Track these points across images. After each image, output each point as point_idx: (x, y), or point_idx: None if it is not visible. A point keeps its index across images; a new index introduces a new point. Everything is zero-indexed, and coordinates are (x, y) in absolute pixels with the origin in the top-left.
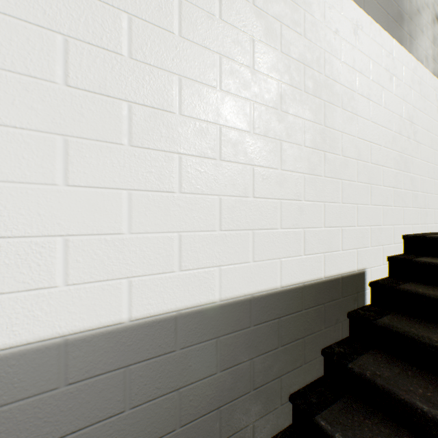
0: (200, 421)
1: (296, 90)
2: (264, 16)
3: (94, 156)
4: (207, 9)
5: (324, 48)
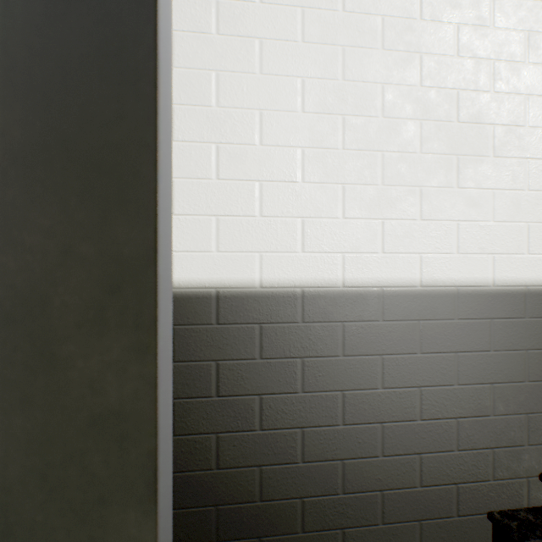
0: None
1: None
2: None
3: (471, 167)
4: None
5: None
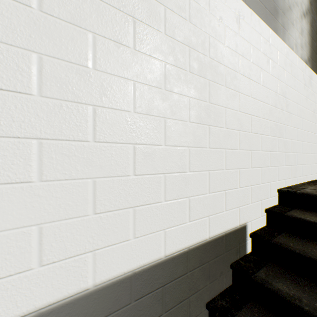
0: None
1: (181, 70)
2: None
3: None
4: None
5: (208, 33)
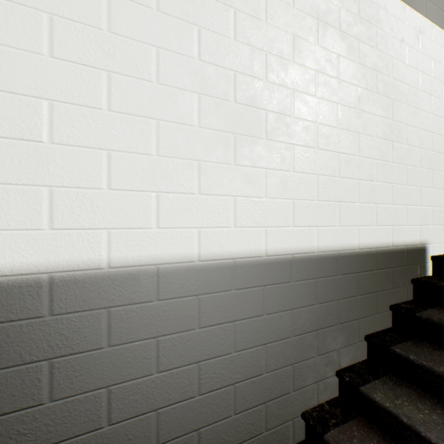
0: (305, 336)
1: (370, 93)
2: (346, 38)
3: (248, 146)
4: (309, 39)
5: (391, 56)
